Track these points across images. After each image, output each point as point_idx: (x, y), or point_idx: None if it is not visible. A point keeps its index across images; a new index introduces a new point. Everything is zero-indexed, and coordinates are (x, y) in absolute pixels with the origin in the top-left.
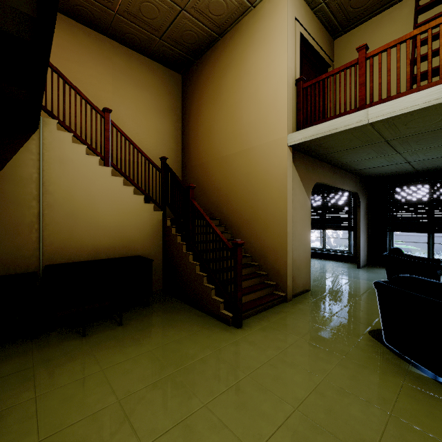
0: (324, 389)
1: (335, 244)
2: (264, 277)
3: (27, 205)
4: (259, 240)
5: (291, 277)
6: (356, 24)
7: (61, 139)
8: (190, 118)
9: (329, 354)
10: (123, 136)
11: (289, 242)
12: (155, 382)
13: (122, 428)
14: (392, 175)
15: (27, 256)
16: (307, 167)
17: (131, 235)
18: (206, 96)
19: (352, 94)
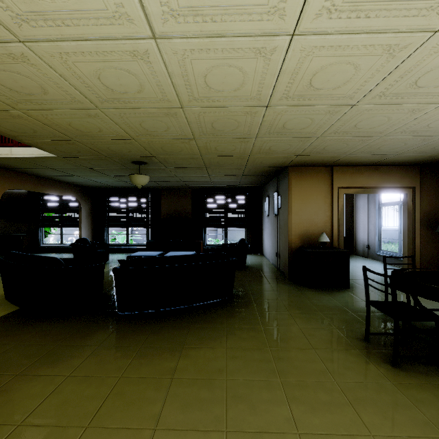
0: None
1: None
2: None
3: None
4: None
5: None
6: None
7: None
8: None
9: None
10: None
11: None
12: None
13: None
14: (105, 188)
15: None
16: None
17: None
18: None
19: None
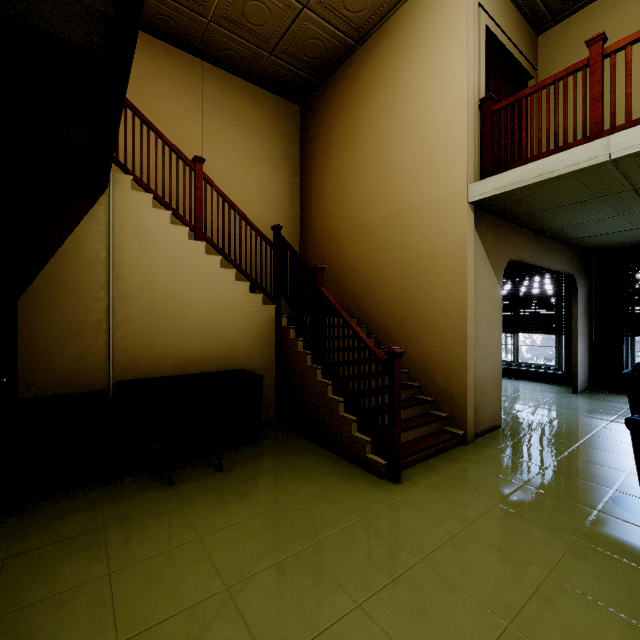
0: (553, 592)
1: (529, 356)
2: (430, 404)
3: (93, 296)
4: (420, 348)
5: (473, 406)
6: (577, 7)
7: (137, 203)
8: (313, 168)
9: (550, 533)
10: (221, 196)
11: (469, 351)
12: (278, 562)
13: (236, 633)
14: (633, 246)
15: (93, 368)
16: (497, 235)
17: (232, 340)
18: (336, 134)
19: (569, 118)
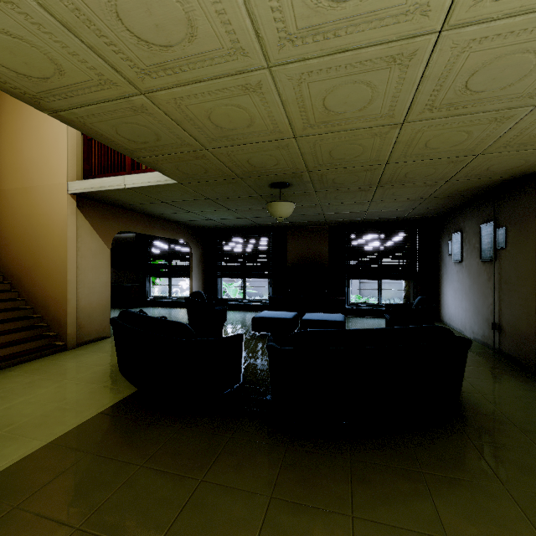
0: (17, 405)
1: None
2: (45, 329)
3: None
4: (41, 290)
5: (75, 325)
6: None
7: None
8: None
9: (56, 382)
10: None
11: (70, 290)
12: None
13: None
14: (219, 228)
15: None
16: (105, 216)
17: None
18: None
19: None
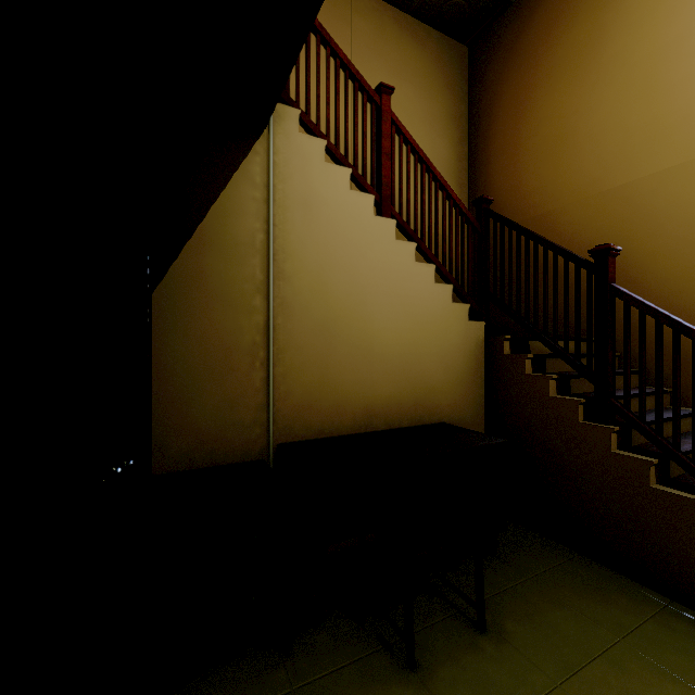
0: None
1: None
2: None
3: (246, 305)
4: None
5: None
6: None
7: (305, 154)
8: (496, 128)
9: None
10: (412, 150)
11: None
12: None
13: None
14: None
15: (246, 423)
16: None
17: (429, 377)
18: (546, 66)
19: None
